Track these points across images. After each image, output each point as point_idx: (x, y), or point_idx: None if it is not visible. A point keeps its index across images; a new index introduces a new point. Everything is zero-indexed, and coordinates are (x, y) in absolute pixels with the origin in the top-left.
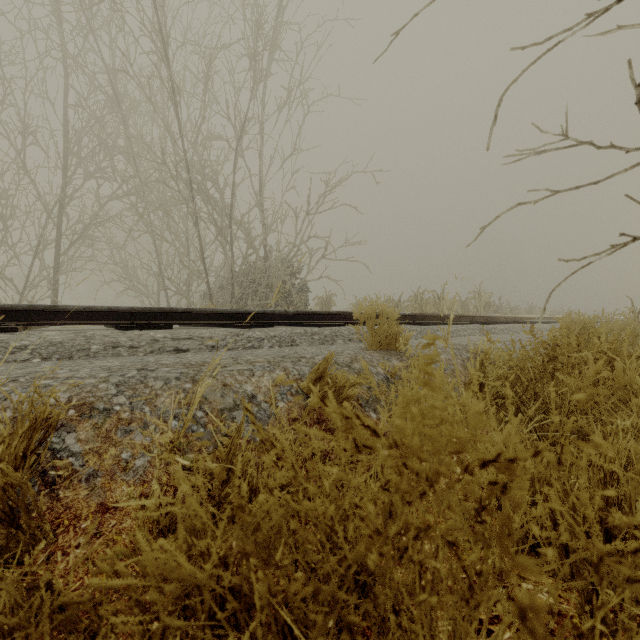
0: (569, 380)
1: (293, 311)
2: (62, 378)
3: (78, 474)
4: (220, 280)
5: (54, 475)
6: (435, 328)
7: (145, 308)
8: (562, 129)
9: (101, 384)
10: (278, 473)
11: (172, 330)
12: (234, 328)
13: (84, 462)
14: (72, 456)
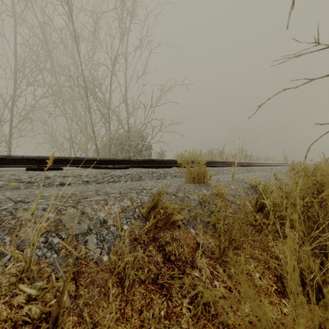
0: None
1: (141, 159)
2: None
3: None
4: (104, 143)
5: None
6: (222, 169)
7: (47, 157)
8: (315, 39)
9: None
10: None
11: (62, 170)
12: (104, 169)
13: None
14: None
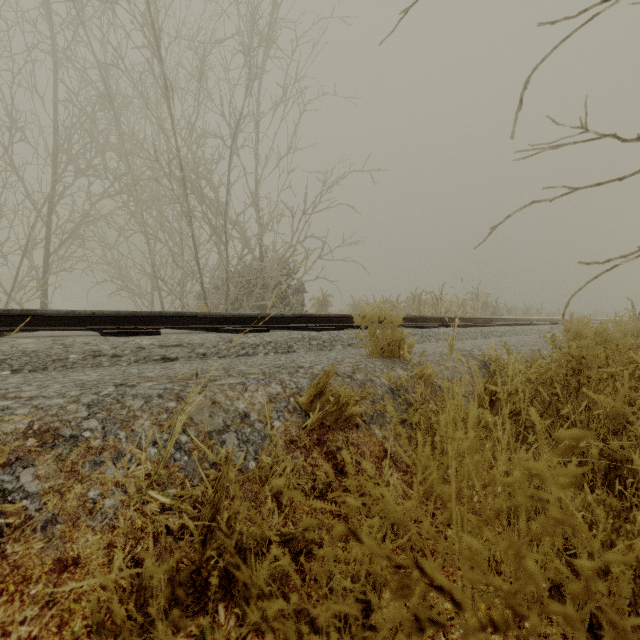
0: (601, 399)
1: (290, 314)
2: (25, 398)
3: (32, 521)
4: (215, 280)
5: (2, 524)
6: (436, 331)
7: (132, 312)
8: (581, 121)
9: (70, 405)
10: (272, 607)
11: (160, 336)
12: (227, 333)
13: (41, 505)
14: (27, 498)
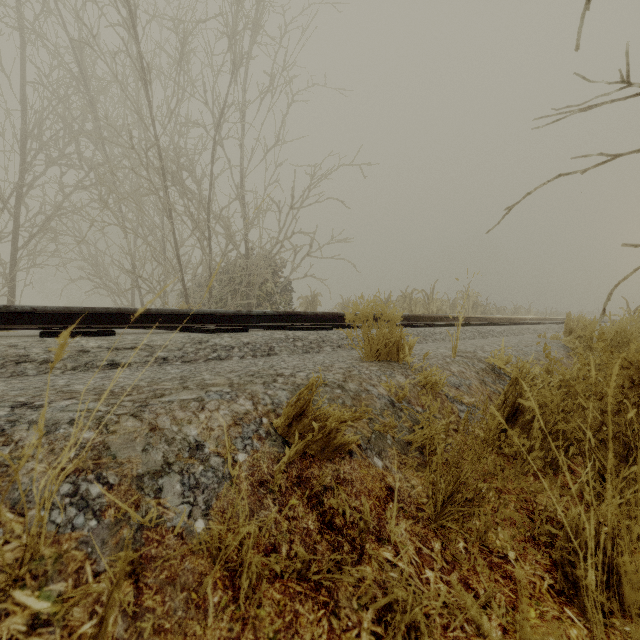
0: None
1: (273, 312)
2: None
3: None
4: (198, 278)
5: None
6: (432, 331)
7: (84, 308)
8: (621, 74)
9: None
10: None
11: (114, 336)
12: (199, 333)
13: None
14: None
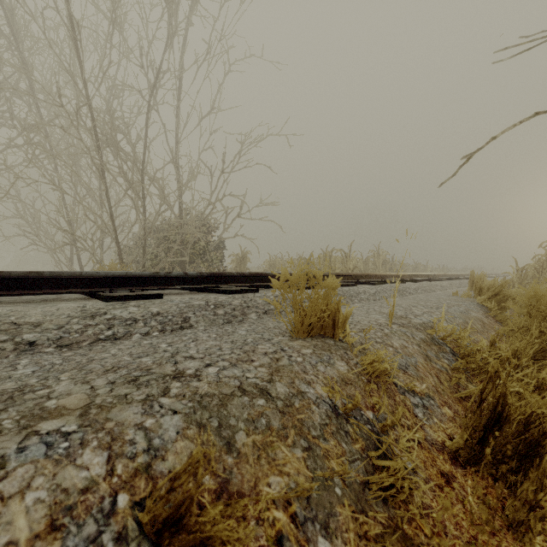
0: None
1: (195, 273)
2: None
3: None
4: (135, 236)
5: None
6: (356, 290)
7: None
8: None
9: None
10: None
11: None
12: (101, 300)
13: None
14: None
